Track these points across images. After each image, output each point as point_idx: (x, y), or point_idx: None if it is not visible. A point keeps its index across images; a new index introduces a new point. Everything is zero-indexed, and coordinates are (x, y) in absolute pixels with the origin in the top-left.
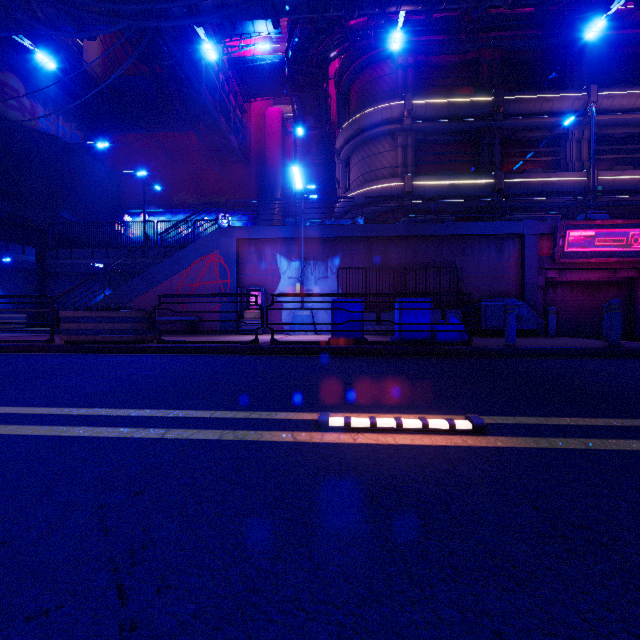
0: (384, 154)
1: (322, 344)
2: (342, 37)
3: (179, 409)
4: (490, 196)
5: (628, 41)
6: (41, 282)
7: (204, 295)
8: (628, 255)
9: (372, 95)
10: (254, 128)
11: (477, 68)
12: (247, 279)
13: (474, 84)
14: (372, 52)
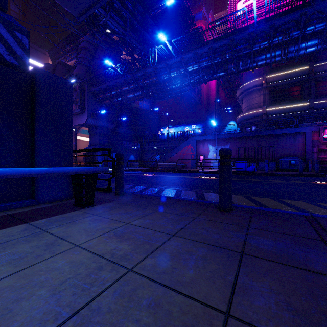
0: (255, 98)
1: (214, 171)
2: None
3: (185, 176)
4: (307, 110)
5: None
6: (141, 153)
7: (187, 159)
8: None
9: (250, 75)
10: (205, 89)
11: None
12: (199, 152)
13: (300, 60)
14: None
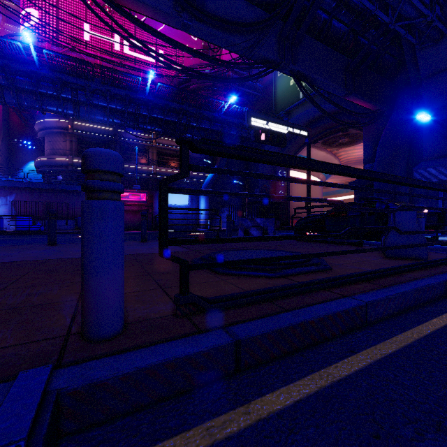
0: (60, 142)
1: None
2: None
3: None
4: None
5: None
6: None
7: None
8: (141, 202)
9: None
10: None
11: None
12: None
13: None
14: None
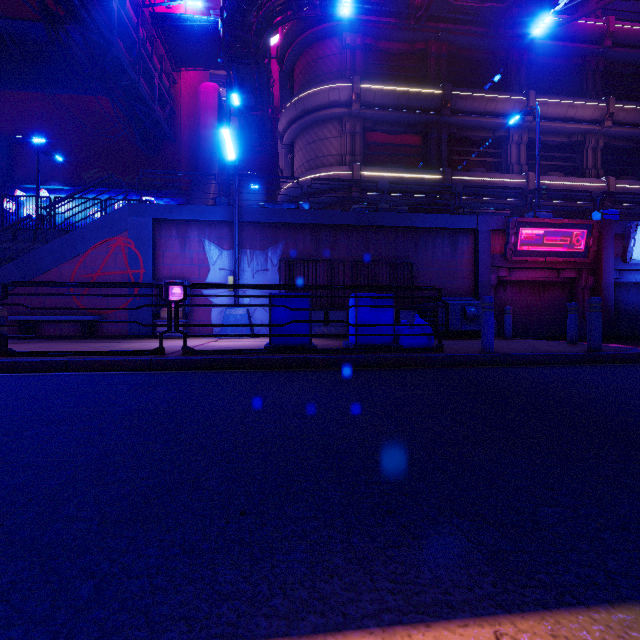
0: (331, 140)
1: (255, 353)
2: (285, 3)
3: None
4: (438, 193)
5: (560, 53)
6: None
7: (79, 284)
8: (572, 255)
9: (318, 75)
10: (185, 102)
11: (425, 60)
12: (166, 270)
13: (422, 76)
14: (318, 27)
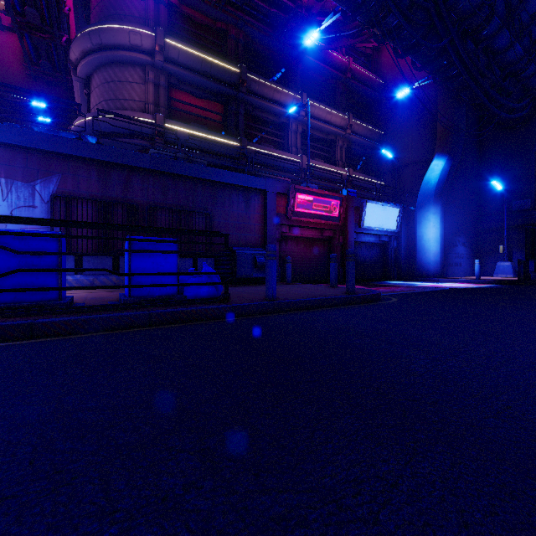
0: (133, 85)
1: None
2: None
3: None
4: (236, 158)
5: (322, 72)
6: None
7: None
8: (331, 219)
9: (118, 13)
10: None
11: (226, 40)
12: None
13: (223, 53)
14: None
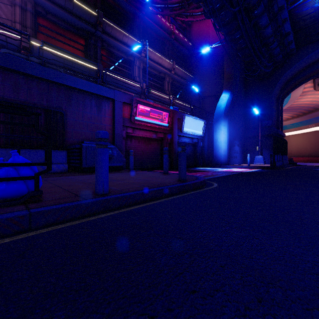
0: (0, 4)
1: None
2: None
3: None
4: (95, 78)
5: (156, 31)
6: None
7: None
8: (162, 125)
9: None
10: None
11: None
12: None
13: (85, 0)
14: None
